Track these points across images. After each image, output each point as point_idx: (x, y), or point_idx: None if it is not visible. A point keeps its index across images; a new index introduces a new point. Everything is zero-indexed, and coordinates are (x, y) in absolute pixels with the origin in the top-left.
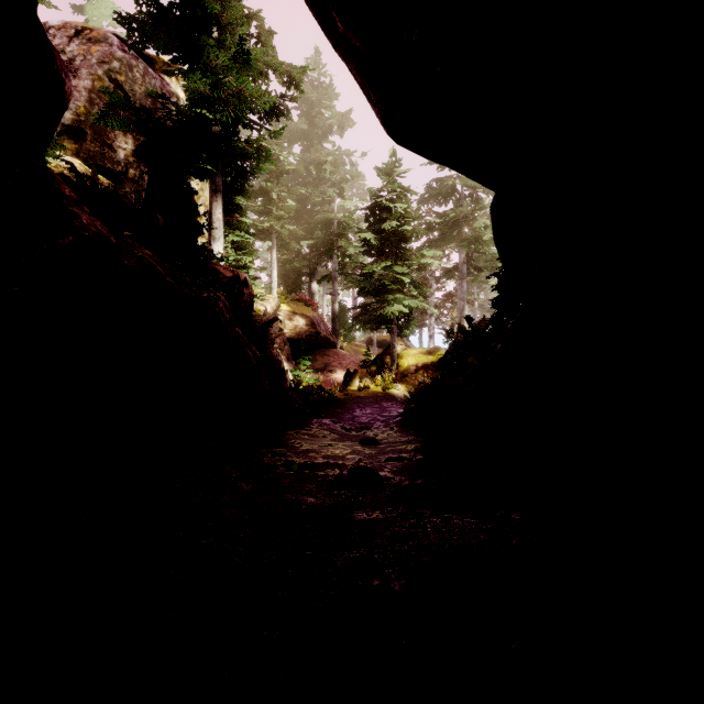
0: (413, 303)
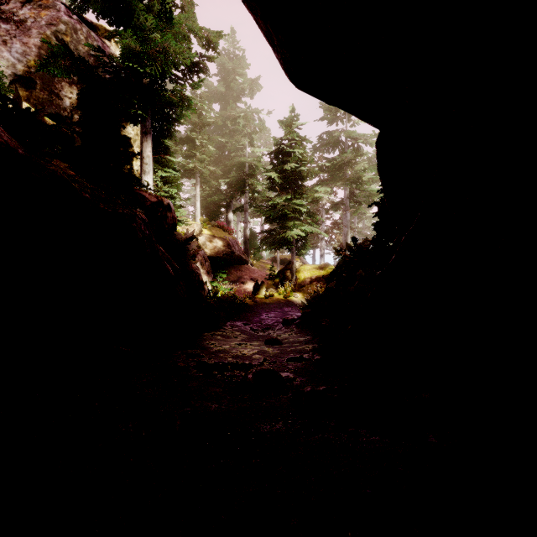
0: (308, 228)
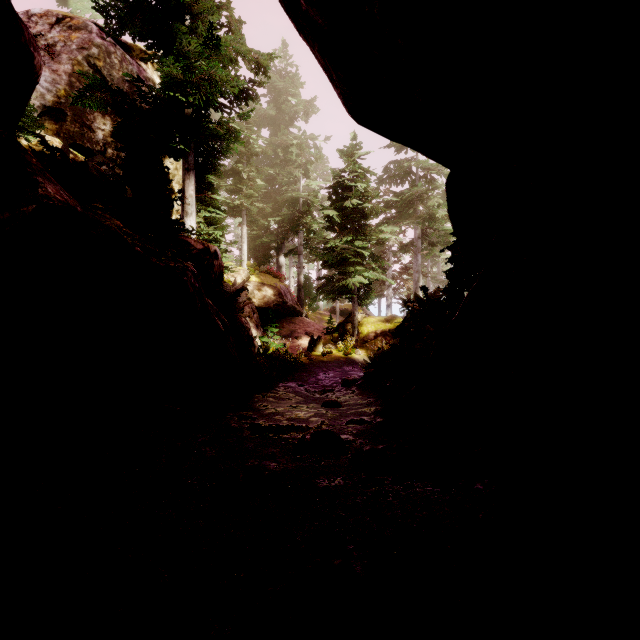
0: (372, 274)
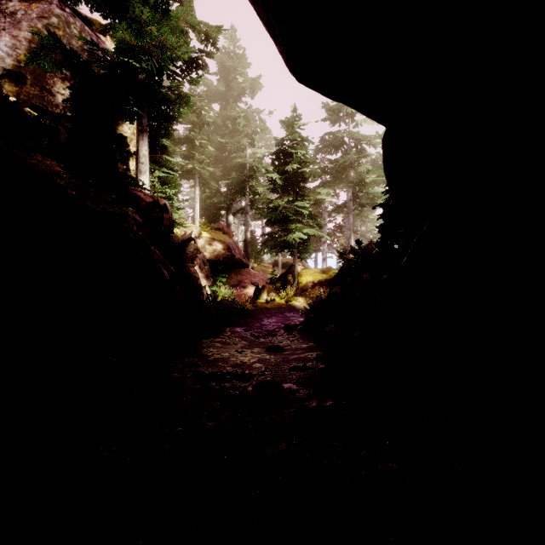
0: (310, 231)
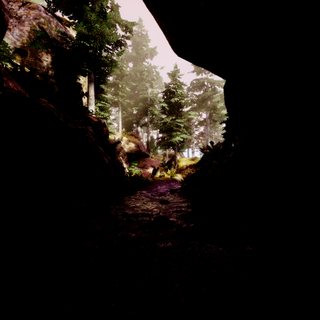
0: (185, 136)
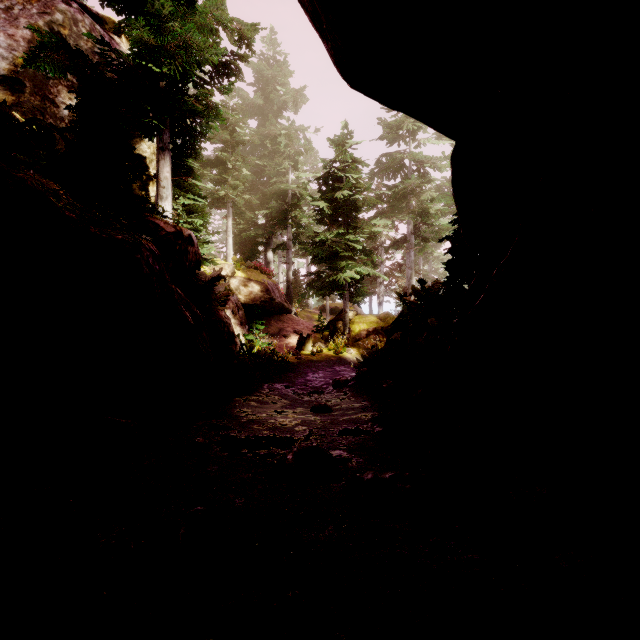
0: (364, 269)
